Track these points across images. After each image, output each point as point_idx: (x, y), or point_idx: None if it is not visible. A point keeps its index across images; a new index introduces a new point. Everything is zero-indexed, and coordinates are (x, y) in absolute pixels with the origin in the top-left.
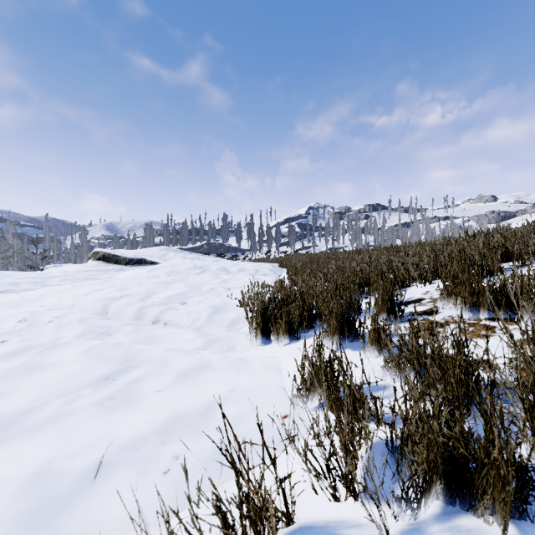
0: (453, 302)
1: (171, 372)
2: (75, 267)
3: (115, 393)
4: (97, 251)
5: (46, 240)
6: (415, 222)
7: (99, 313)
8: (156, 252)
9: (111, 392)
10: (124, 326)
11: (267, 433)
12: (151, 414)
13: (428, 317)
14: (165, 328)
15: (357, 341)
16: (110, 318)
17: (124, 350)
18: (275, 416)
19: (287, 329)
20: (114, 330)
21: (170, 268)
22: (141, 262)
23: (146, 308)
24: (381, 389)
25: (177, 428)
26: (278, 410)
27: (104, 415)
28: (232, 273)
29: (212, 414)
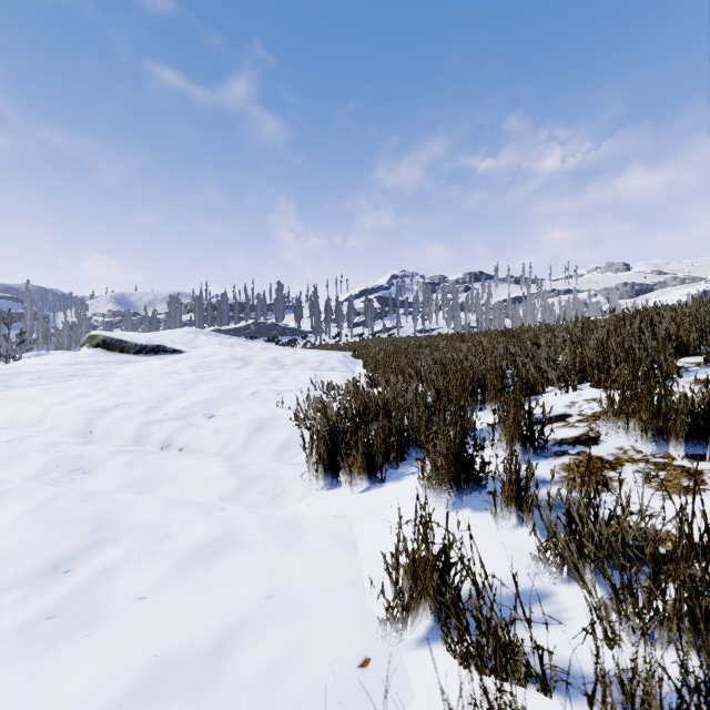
0: (623, 425)
1: (170, 553)
2: (61, 357)
3: (61, 603)
4: (94, 334)
5: (27, 317)
6: (530, 297)
7: (80, 432)
8: (181, 336)
9: (54, 601)
10: (112, 456)
11: (330, 709)
12: (116, 656)
13: (585, 449)
14: (178, 457)
15: (479, 493)
16: (95, 442)
17: (100, 506)
18: (346, 662)
19: (365, 466)
20: (95, 464)
21: (198, 360)
22: (159, 349)
23: (152, 425)
24: (535, 600)
25: (158, 696)
26: (352, 646)
27: (27, 659)
28: (287, 367)
29: (230, 656)
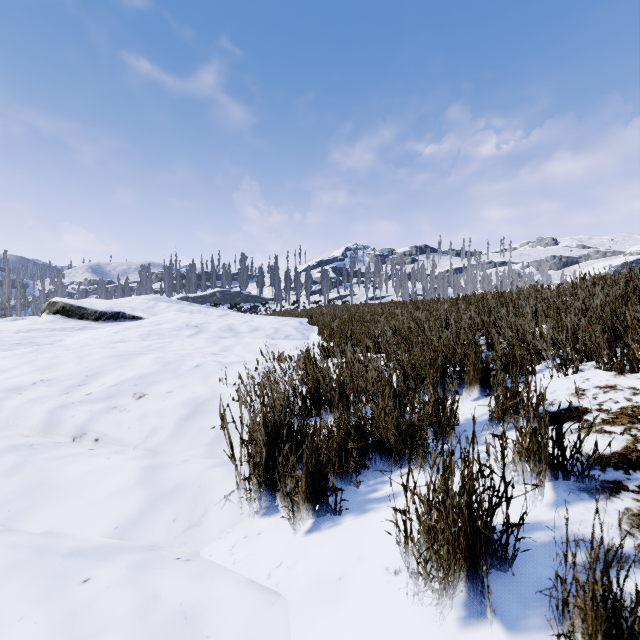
0: None
1: None
2: (19, 323)
3: None
4: (54, 301)
5: (4, 285)
6: (470, 268)
7: None
8: (141, 303)
9: None
10: None
11: None
12: None
13: None
14: (86, 453)
15: (504, 576)
16: None
17: None
18: None
19: (313, 489)
20: None
21: (150, 328)
22: (118, 316)
23: (67, 409)
24: None
25: None
26: None
27: None
28: (241, 335)
29: None
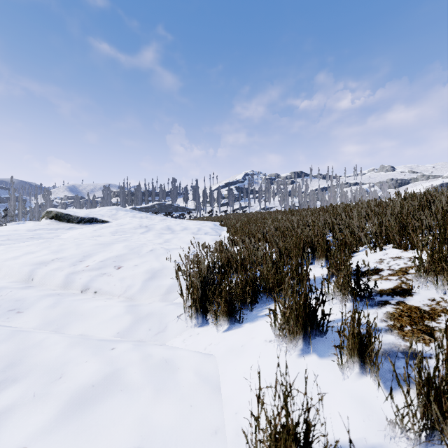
0: (432, 280)
1: (59, 395)
2: (28, 225)
3: None
4: (50, 210)
5: (11, 200)
6: (332, 187)
7: (24, 279)
8: (107, 212)
9: None
10: (41, 299)
11: None
12: None
13: (403, 299)
14: (92, 298)
15: (321, 339)
16: (34, 287)
17: (16, 345)
18: None
19: (227, 310)
20: (27, 305)
21: (116, 227)
22: (92, 220)
23: (76, 274)
24: None
25: None
26: None
27: None
28: (176, 232)
29: None
